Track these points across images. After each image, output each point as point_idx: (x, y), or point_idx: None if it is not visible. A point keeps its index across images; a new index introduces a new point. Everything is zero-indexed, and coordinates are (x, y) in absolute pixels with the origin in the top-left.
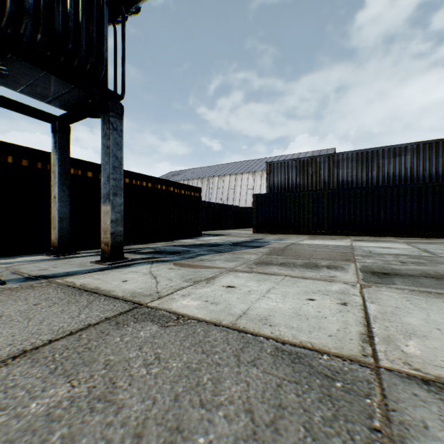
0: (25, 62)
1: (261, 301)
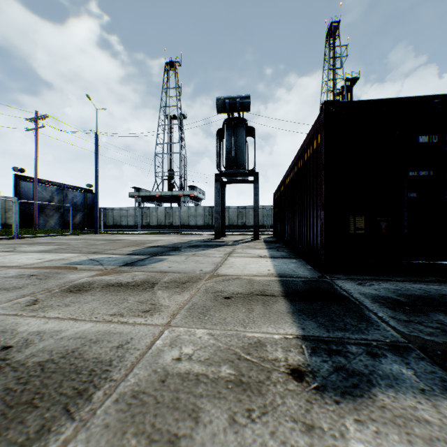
0: (228, 178)
1: (161, 238)
